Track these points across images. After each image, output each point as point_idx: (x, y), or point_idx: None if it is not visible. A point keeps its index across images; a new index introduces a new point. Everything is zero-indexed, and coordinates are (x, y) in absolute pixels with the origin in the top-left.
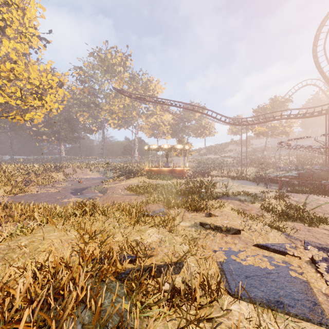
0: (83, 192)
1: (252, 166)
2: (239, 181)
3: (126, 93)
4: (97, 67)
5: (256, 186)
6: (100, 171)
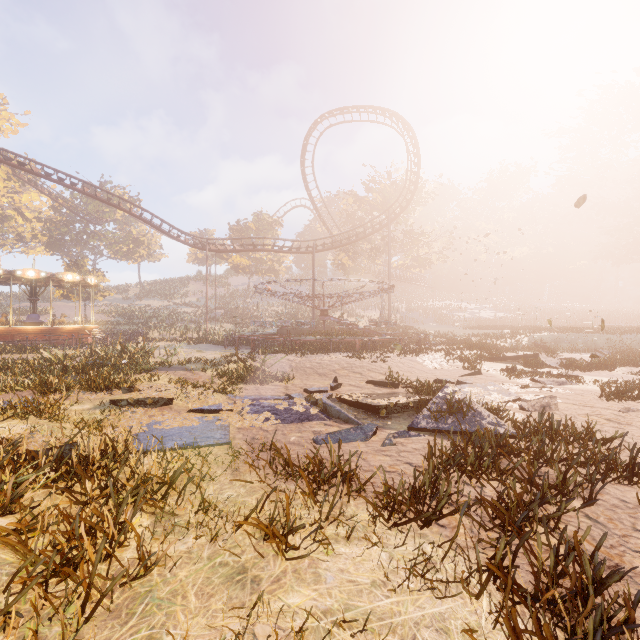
0: None
1: (226, 322)
2: (200, 345)
3: None
4: None
5: (223, 351)
6: None
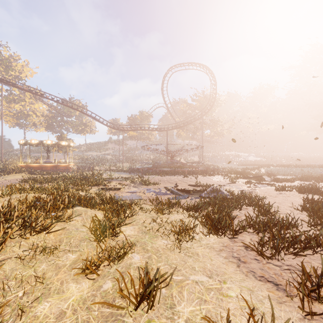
0: None
1: (127, 162)
2: (118, 172)
3: None
4: None
5: (129, 175)
6: None
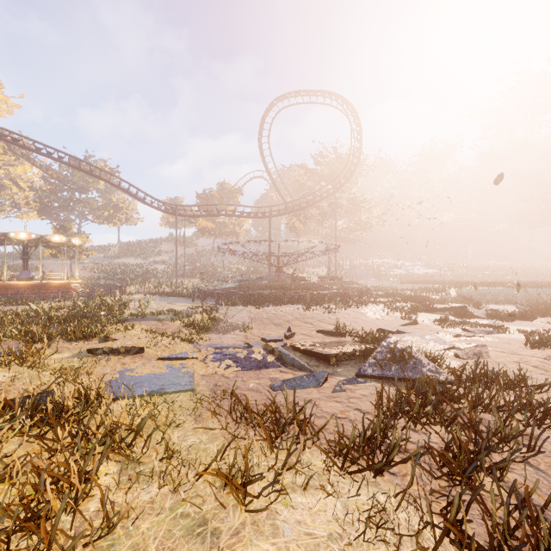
0: None
1: (194, 277)
2: (170, 298)
3: None
4: None
5: (191, 303)
6: None
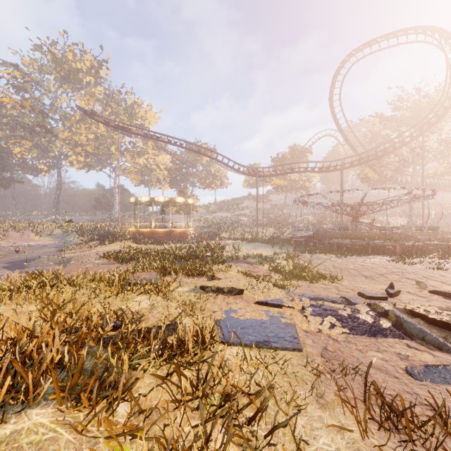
0: (26, 265)
1: (270, 227)
2: (253, 243)
3: (99, 118)
4: (49, 70)
5: (271, 249)
6: (55, 235)
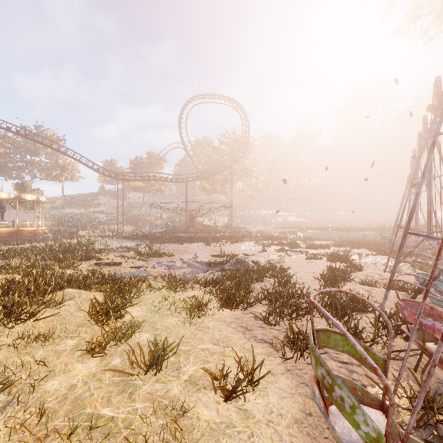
0: None
1: (129, 224)
2: (116, 239)
3: None
4: None
5: (133, 243)
6: None
